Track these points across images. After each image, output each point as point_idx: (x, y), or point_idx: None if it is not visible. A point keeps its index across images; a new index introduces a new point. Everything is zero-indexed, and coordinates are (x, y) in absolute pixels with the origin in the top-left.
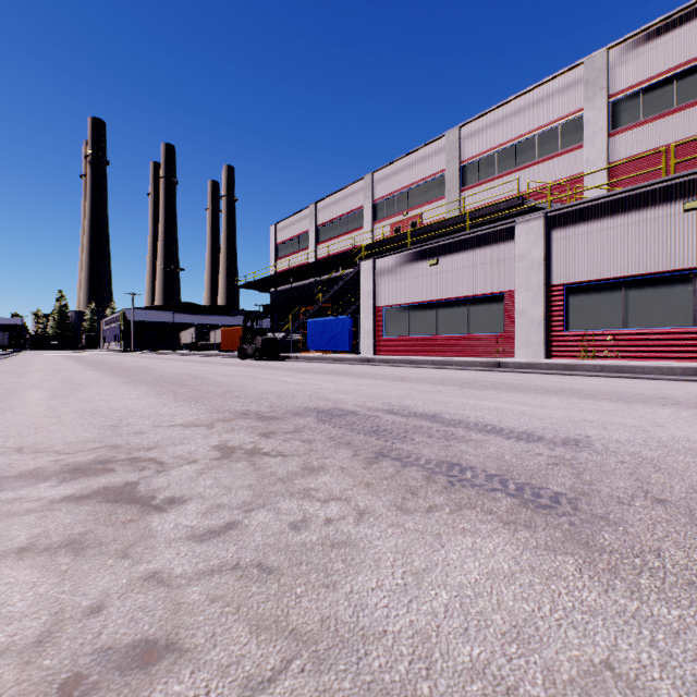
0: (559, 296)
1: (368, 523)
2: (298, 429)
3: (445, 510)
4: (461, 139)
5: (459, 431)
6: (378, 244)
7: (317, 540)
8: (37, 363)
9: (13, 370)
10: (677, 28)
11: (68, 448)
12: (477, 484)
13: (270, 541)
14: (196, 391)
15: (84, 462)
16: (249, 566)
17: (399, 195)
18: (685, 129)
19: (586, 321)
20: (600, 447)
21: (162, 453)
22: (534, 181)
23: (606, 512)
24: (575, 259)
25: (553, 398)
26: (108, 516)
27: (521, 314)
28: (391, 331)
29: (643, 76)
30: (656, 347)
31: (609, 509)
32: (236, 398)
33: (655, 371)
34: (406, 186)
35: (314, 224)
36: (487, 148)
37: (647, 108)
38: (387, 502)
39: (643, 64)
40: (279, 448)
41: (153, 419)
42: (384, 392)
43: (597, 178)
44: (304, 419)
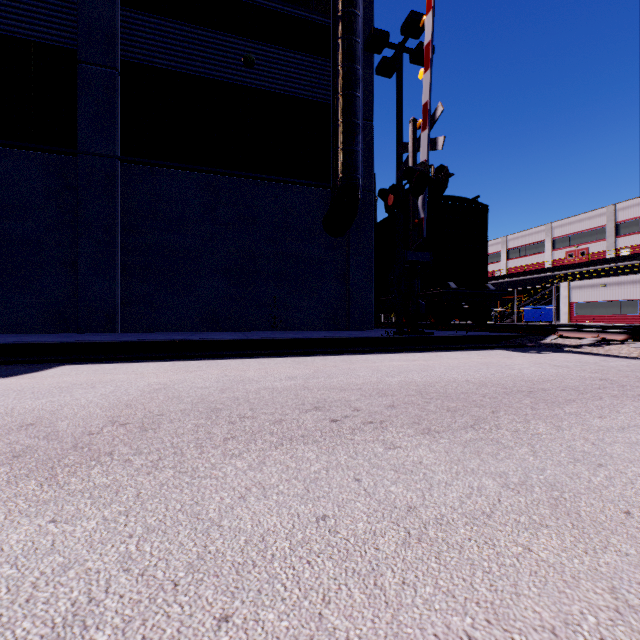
0: None
1: None
2: None
3: None
4: (615, 210)
5: None
6: (561, 267)
7: None
8: None
9: None
10: None
11: None
12: None
13: None
14: None
15: None
16: None
17: (571, 236)
18: None
19: None
20: None
21: None
22: None
23: None
24: None
25: None
26: None
27: None
28: (578, 313)
29: None
30: None
31: None
32: None
33: None
34: (577, 232)
35: (505, 248)
36: (633, 217)
37: None
38: None
39: None
40: None
41: None
42: None
43: None
44: None
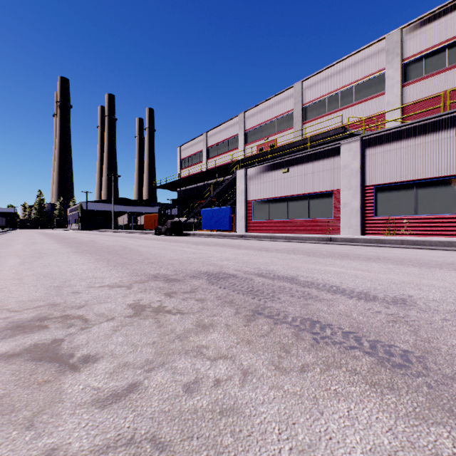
0: (370, 193)
1: (252, 384)
2: (194, 289)
3: (316, 369)
4: (303, 89)
5: (312, 291)
6: (248, 159)
7: (207, 406)
8: (21, 238)
9: (3, 243)
10: (449, 14)
11: (18, 306)
12: (337, 341)
13: (165, 407)
14: (123, 258)
15: (26, 319)
16: (143, 441)
17: (262, 126)
18: (454, 81)
19: (389, 210)
20: (423, 305)
21: (89, 311)
22: (352, 116)
23: (453, 372)
24: (381, 168)
25: (374, 264)
26: (28, 376)
27: (344, 205)
28: (257, 217)
29: (425, 46)
30: (437, 228)
31: (455, 368)
32: (151, 264)
33: (439, 244)
34: (267, 121)
35: (205, 146)
36: (320, 95)
37: (428, 67)
38: (266, 361)
39: (425, 38)
40: (178, 306)
41: (88, 281)
42: (255, 259)
43: (394, 114)
44: (198, 281)
